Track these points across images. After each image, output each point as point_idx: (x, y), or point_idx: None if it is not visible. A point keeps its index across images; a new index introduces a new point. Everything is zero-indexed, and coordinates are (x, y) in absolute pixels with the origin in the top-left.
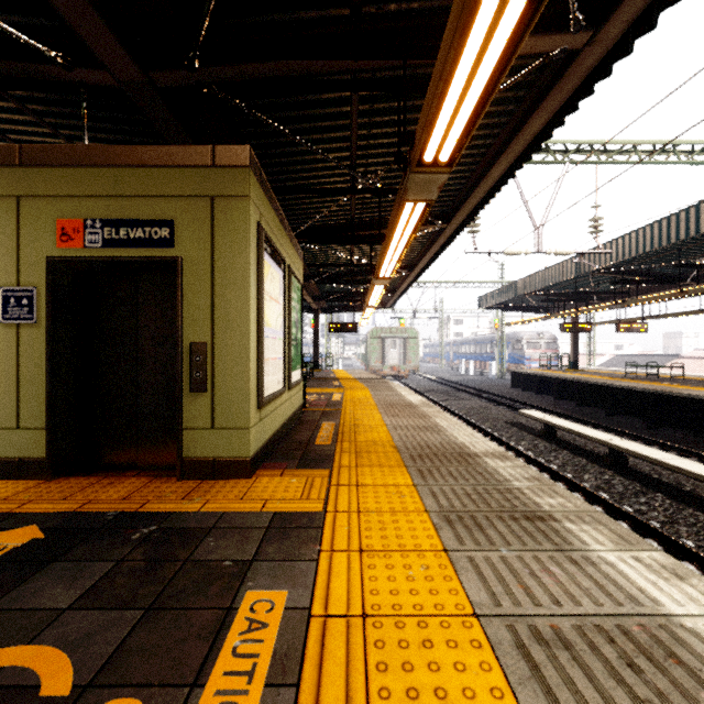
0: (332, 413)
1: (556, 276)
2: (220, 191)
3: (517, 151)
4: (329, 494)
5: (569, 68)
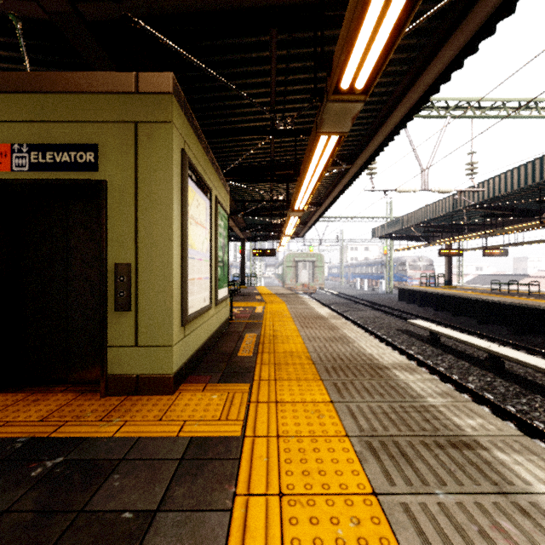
0: (254, 324)
1: (436, 211)
2: (143, 117)
3: (417, 95)
4: (248, 413)
5: (474, 7)
